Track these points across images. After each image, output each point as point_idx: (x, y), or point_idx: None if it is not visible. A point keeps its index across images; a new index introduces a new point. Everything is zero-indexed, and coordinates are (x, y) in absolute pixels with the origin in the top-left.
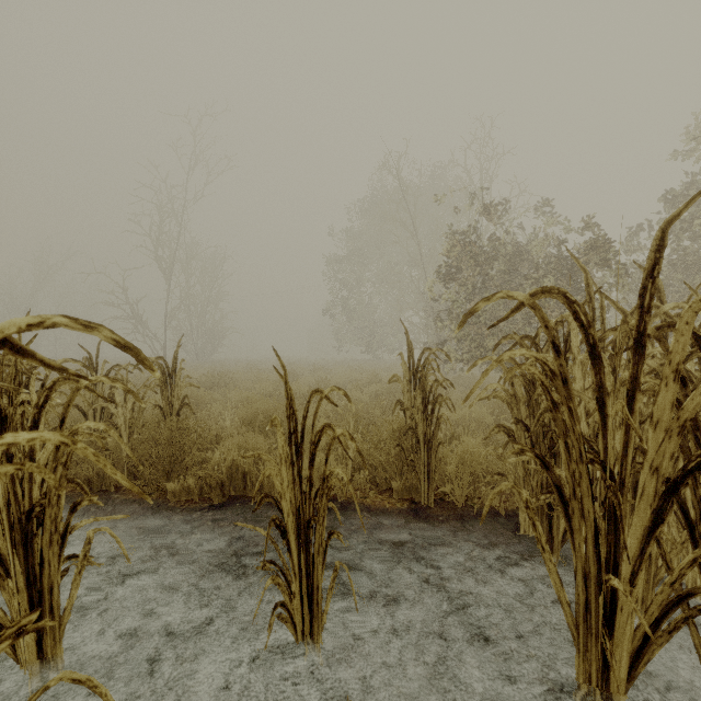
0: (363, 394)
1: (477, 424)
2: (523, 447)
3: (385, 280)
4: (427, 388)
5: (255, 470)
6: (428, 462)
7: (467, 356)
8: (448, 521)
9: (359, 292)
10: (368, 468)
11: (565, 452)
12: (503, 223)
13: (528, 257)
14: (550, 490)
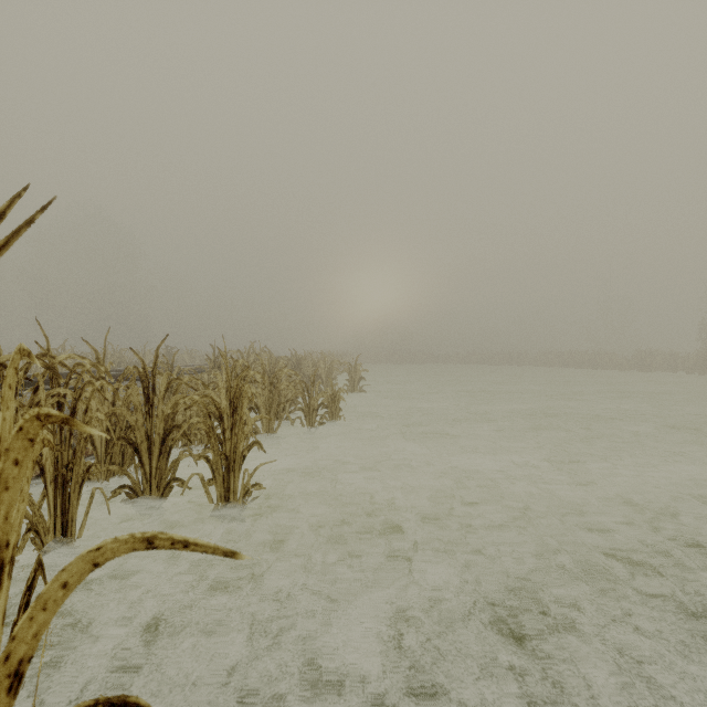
0: None
1: None
2: None
3: None
4: None
5: None
6: None
7: None
8: None
9: None
10: None
11: None
12: None
13: None
14: None
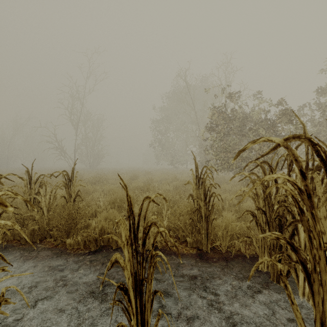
0: (169, 187)
1: (228, 204)
2: (278, 236)
3: (179, 131)
4: (206, 188)
5: (114, 232)
6: (207, 228)
7: (220, 167)
8: (218, 262)
9: (167, 136)
10: (174, 229)
11: (309, 242)
12: (238, 103)
13: (250, 119)
14: (282, 251)
